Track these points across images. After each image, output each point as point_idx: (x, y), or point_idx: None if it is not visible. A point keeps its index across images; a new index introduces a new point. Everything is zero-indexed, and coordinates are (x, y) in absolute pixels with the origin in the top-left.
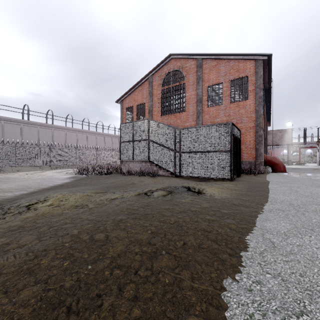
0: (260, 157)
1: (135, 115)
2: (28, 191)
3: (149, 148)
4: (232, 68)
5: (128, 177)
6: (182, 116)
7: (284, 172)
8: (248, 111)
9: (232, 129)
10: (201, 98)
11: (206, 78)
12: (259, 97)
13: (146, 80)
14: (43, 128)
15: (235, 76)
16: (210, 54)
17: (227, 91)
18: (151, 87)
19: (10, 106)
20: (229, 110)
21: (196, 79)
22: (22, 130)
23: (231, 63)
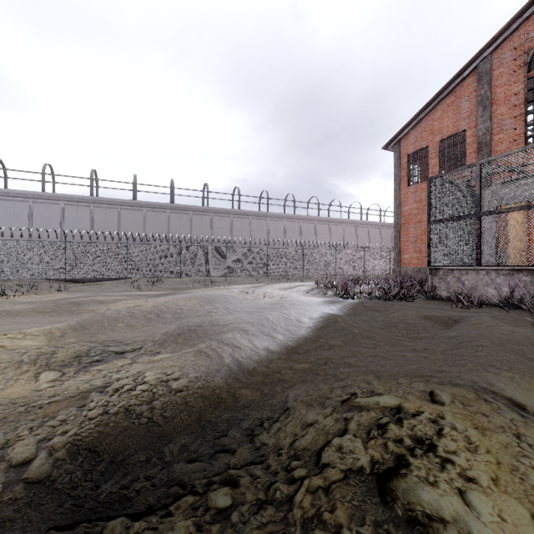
0: None
1: (434, 166)
2: (277, 342)
3: None
4: None
5: (497, 317)
6: None
7: None
8: None
9: None
10: None
11: None
12: None
13: (468, 75)
14: (256, 219)
15: None
16: None
17: None
18: (488, 85)
19: (219, 193)
20: None
21: None
22: (232, 225)
23: None
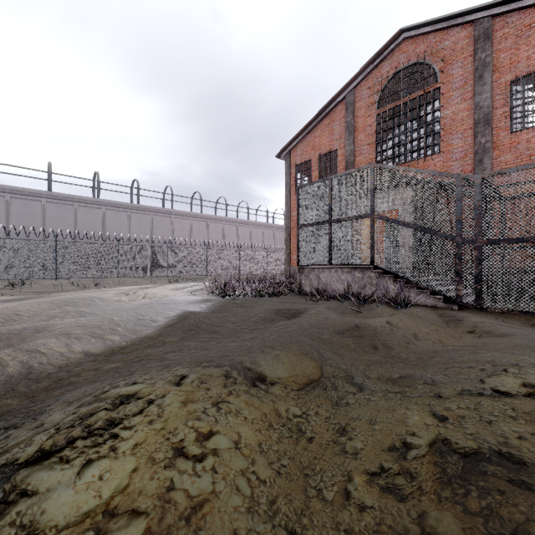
0: None
1: (316, 177)
2: (106, 344)
3: (373, 235)
4: None
5: (331, 307)
6: (430, 166)
7: None
8: None
9: None
10: (490, 113)
11: (506, 61)
12: None
13: (339, 103)
14: (158, 216)
15: None
16: None
17: None
18: (352, 114)
19: (113, 184)
20: None
21: (472, 72)
22: (130, 220)
23: None
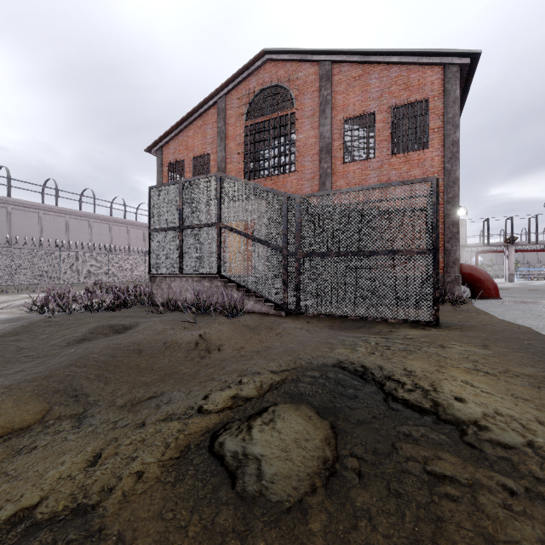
0: (454, 267)
1: None
2: None
3: (220, 244)
4: (394, 83)
5: (165, 320)
6: (288, 182)
7: (497, 297)
8: (429, 172)
9: (438, 195)
10: (330, 144)
11: (340, 102)
12: (452, 142)
13: (211, 106)
14: None
15: (402, 100)
16: (349, 52)
17: (384, 131)
18: (223, 121)
19: None
20: (388, 169)
21: (318, 105)
22: None
23: (393, 73)
